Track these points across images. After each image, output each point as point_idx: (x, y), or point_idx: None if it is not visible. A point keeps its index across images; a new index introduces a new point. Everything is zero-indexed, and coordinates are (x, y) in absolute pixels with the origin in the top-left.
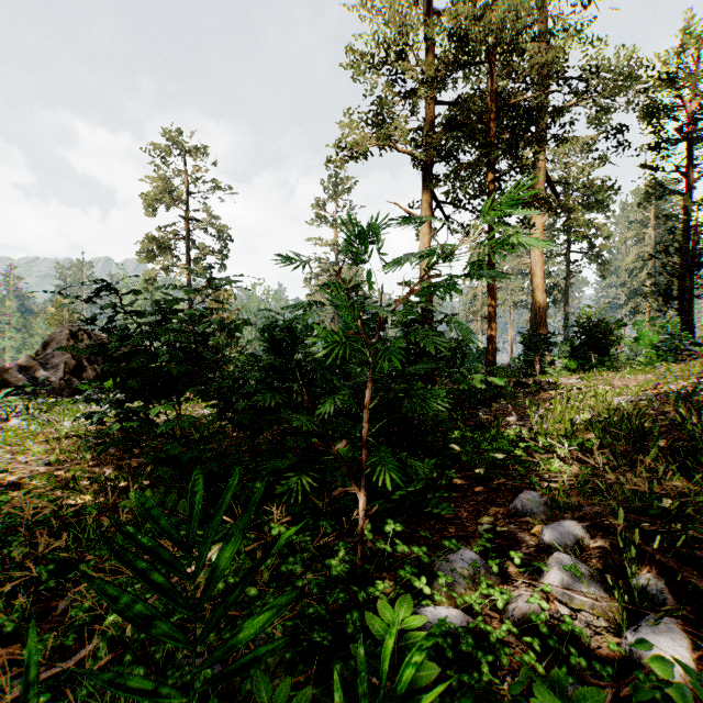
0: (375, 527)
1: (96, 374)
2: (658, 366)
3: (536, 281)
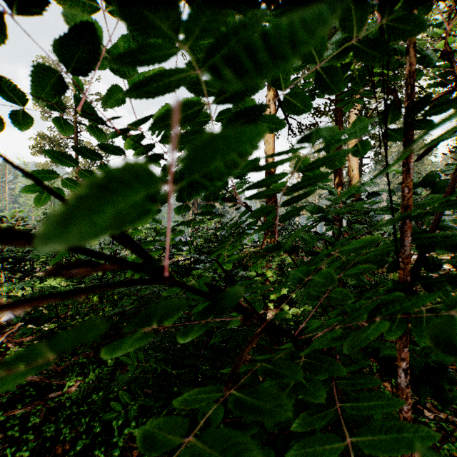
0: None
1: None
2: None
3: (353, 172)
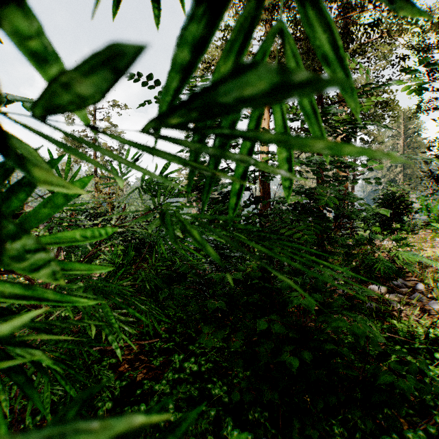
0: None
1: None
2: None
3: None
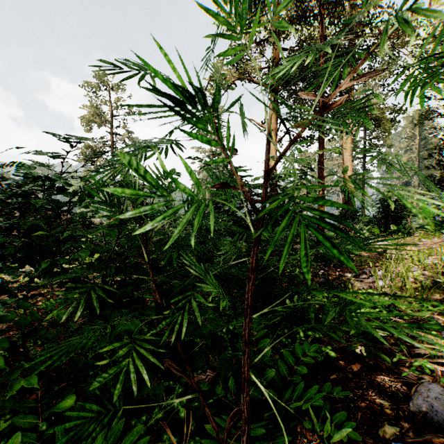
0: (251, 442)
1: None
2: (441, 232)
3: (347, 174)
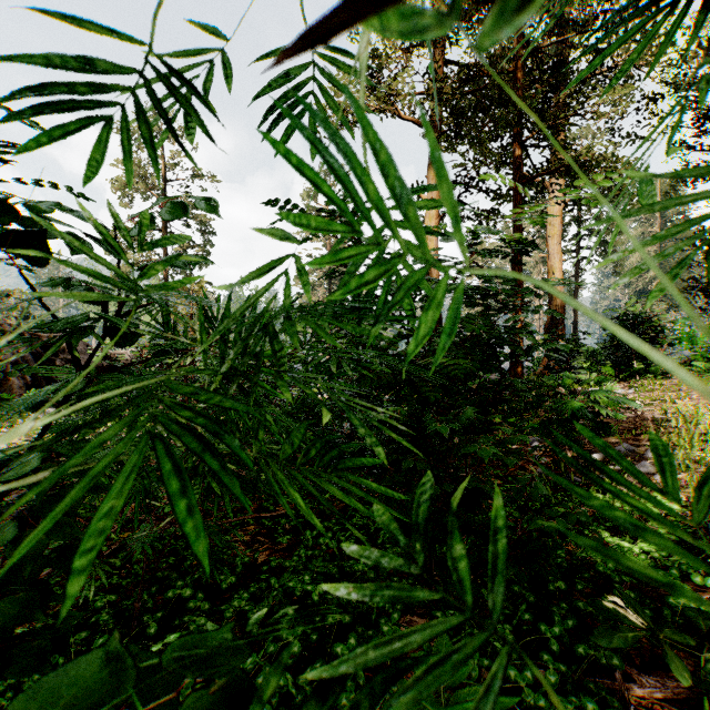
0: None
1: (24, 382)
2: None
3: (554, 276)
